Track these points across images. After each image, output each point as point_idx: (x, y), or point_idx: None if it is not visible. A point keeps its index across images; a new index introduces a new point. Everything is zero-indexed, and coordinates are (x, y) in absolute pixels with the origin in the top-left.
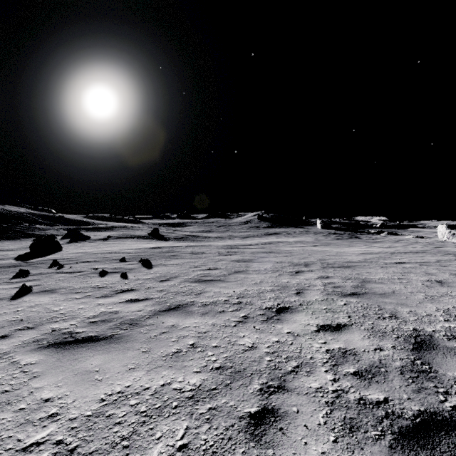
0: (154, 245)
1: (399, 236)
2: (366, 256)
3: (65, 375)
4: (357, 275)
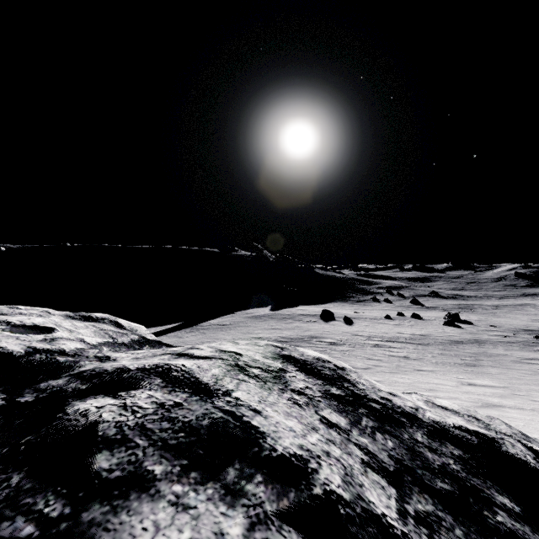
0: (452, 303)
1: None
2: None
3: (489, 318)
4: None
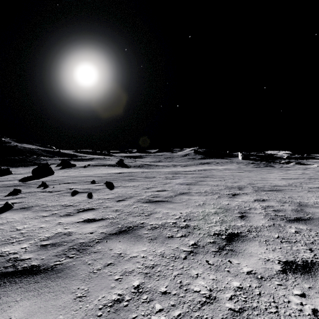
0: (119, 171)
1: (305, 165)
2: (288, 181)
3: None
4: (290, 198)
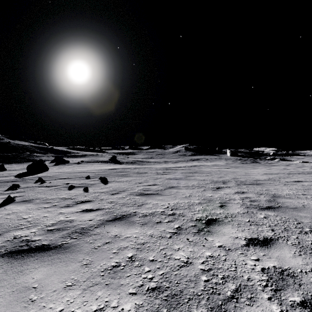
0: (112, 167)
1: (288, 162)
2: (269, 176)
3: (3, 292)
4: (267, 191)
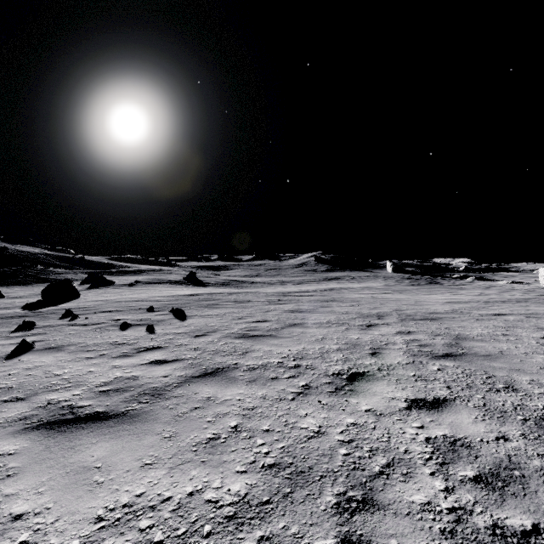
0: (190, 292)
1: (489, 282)
2: (454, 306)
3: (52, 474)
4: (447, 330)
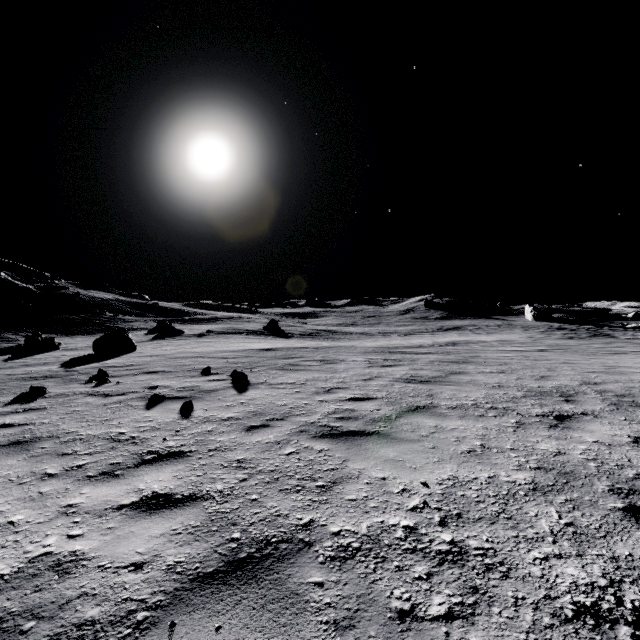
0: (267, 345)
1: None
2: None
3: None
4: None
